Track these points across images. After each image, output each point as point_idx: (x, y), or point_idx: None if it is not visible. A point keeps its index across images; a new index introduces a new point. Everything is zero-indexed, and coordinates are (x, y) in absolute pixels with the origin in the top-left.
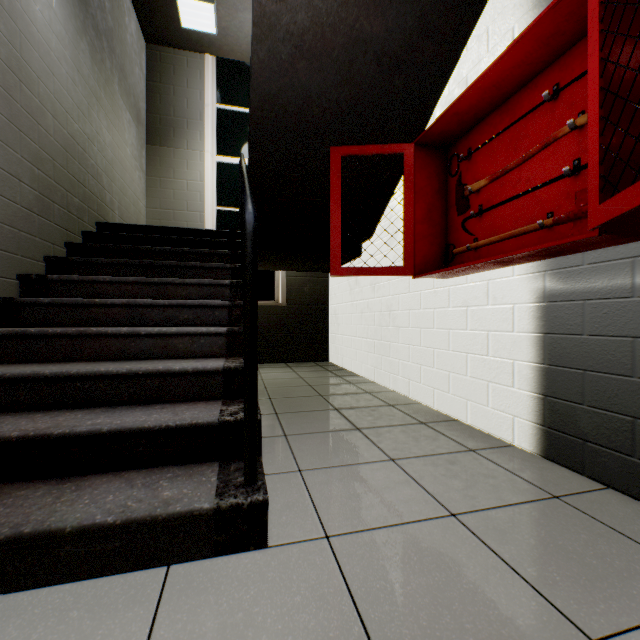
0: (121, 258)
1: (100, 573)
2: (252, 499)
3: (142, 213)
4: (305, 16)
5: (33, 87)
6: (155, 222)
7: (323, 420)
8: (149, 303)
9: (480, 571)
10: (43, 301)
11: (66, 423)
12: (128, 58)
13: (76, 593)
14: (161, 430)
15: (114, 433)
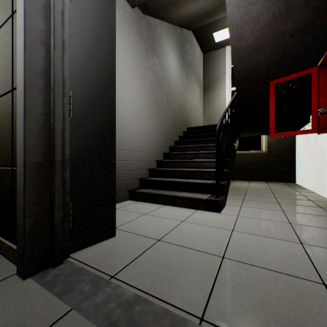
0: (193, 139)
1: (184, 207)
2: (215, 199)
3: (201, 120)
4: (251, 39)
5: (172, 95)
6: (206, 122)
7: (264, 199)
8: (199, 152)
9: (281, 230)
10: (174, 153)
11: (179, 180)
12: (196, 66)
13: (180, 208)
14: (197, 183)
15: (187, 182)
